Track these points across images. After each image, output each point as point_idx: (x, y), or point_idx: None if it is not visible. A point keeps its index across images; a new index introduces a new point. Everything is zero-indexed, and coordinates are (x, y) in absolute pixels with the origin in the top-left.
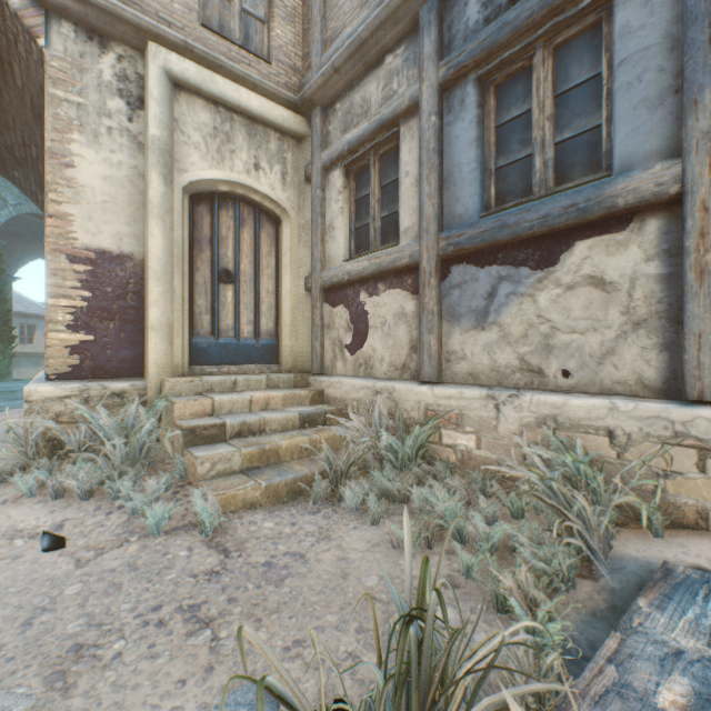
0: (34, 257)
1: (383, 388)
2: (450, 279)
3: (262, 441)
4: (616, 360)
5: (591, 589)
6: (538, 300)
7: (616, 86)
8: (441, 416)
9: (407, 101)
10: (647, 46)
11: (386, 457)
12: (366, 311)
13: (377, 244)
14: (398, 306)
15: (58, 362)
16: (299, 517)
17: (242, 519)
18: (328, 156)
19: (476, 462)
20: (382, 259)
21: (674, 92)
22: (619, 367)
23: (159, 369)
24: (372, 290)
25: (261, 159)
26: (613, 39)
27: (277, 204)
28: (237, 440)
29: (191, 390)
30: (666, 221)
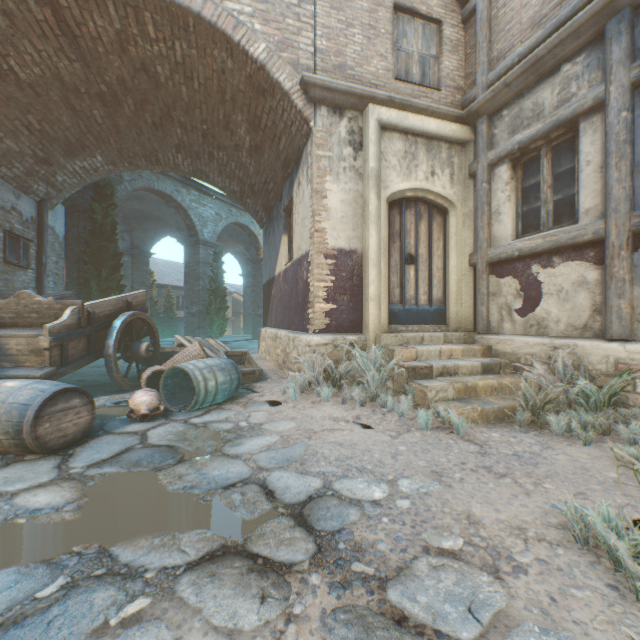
0: (227, 251)
1: (562, 344)
2: None
3: (461, 380)
4: None
5: None
6: None
7: None
8: (636, 368)
9: (589, 102)
10: None
11: (575, 399)
12: (537, 281)
13: (548, 224)
14: (577, 275)
15: (319, 322)
16: (514, 433)
17: (473, 429)
18: (494, 155)
19: None
20: (559, 237)
21: None
22: None
23: (374, 327)
24: (545, 263)
25: (435, 167)
26: None
27: (445, 200)
28: (440, 378)
29: (395, 342)
30: None
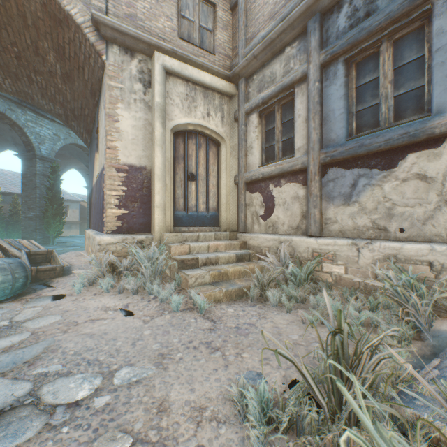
0: (71, 167)
1: (285, 239)
2: (327, 176)
3: (218, 268)
4: (433, 222)
5: (420, 345)
6: (383, 188)
7: (433, 63)
8: (322, 255)
9: (299, 74)
10: None
11: (289, 278)
12: (273, 195)
13: (279, 157)
14: (293, 192)
15: (111, 224)
16: (245, 307)
17: (216, 307)
18: (249, 106)
19: (344, 282)
20: (284, 165)
21: None
22: (435, 226)
23: (160, 228)
24: (277, 183)
25: (210, 110)
26: (432, 36)
27: (218, 135)
28: (204, 267)
29: (176, 240)
30: None
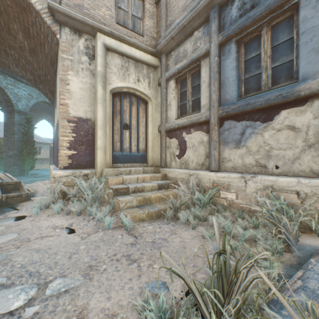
0: (42, 119)
1: (193, 173)
2: (223, 127)
3: (144, 195)
4: (300, 161)
5: (289, 256)
6: (264, 135)
7: (300, 43)
8: (220, 185)
9: (204, 51)
10: (314, 25)
11: (195, 202)
12: (185, 140)
13: (190, 112)
14: (200, 138)
15: (64, 162)
16: (161, 225)
17: (139, 225)
18: (168, 74)
19: (235, 205)
20: (193, 118)
21: None
22: (301, 164)
23: (101, 165)
24: (188, 131)
25: (140, 77)
26: (299, 22)
27: (146, 96)
28: (133, 194)
29: (113, 173)
30: None
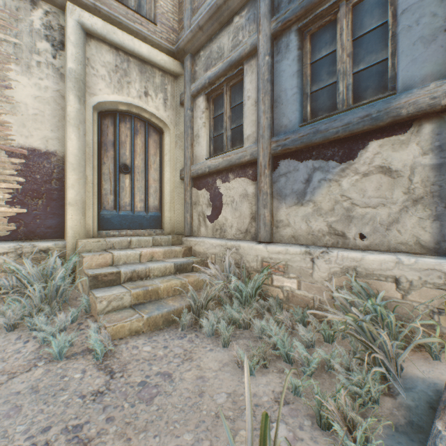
0: None
1: (232, 246)
2: (279, 170)
3: (147, 284)
4: (399, 227)
5: (391, 405)
6: (342, 184)
7: (399, 28)
8: (273, 266)
9: (248, 47)
10: None
11: (234, 294)
12: (220, 193)
13: (228, 147)
14: (242, 189)
15: None
16: (170, 341)
17: (128, 344)
18: (195, 87)
19: (297, 299)
20: (232, 157)
21: (444, 31)
22: (402, 232)
23: (75, 233)
24: (225, 178)
25: (149, 89)
26: None
27: (160, 120)
28: (129, 283)
29: (98, 247)
30: (438, 125)
